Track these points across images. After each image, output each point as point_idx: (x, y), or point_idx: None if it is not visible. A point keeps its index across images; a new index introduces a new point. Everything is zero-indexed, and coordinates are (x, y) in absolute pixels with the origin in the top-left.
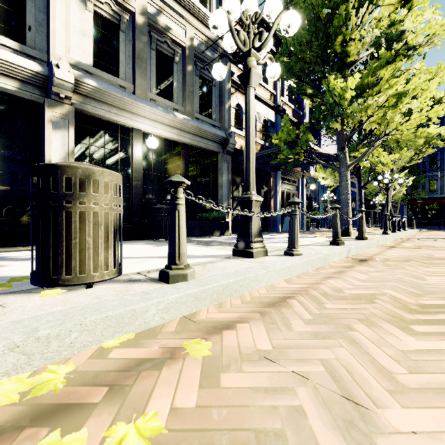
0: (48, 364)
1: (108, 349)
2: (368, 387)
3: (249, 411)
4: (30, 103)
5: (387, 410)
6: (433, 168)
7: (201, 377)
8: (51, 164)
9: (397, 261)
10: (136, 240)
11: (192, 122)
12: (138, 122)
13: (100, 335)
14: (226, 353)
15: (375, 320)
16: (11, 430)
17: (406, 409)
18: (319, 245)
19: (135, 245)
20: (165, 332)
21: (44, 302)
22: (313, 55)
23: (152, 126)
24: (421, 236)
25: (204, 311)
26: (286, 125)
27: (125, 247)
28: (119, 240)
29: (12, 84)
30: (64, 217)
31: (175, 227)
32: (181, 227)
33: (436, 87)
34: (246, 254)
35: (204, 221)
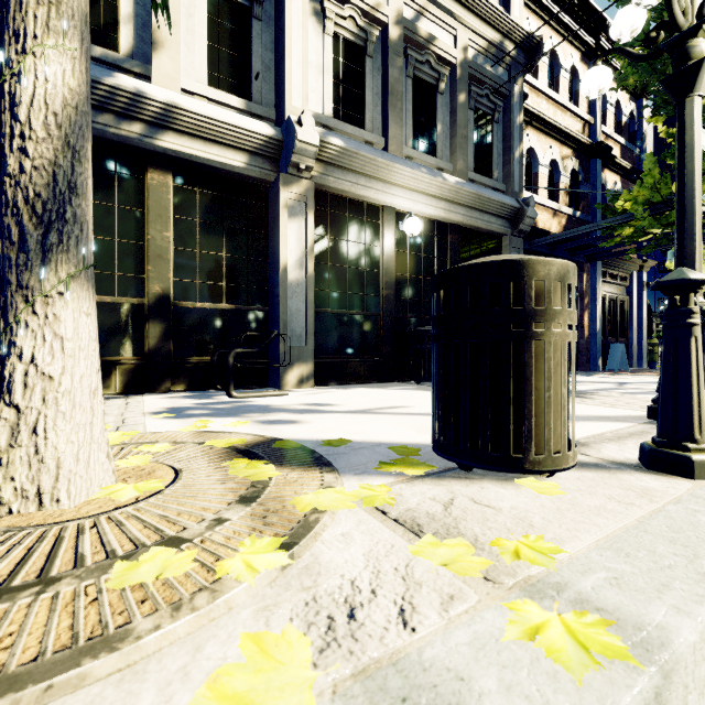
0: None
1: None
2: None
3: None
4: (257, 183)
5: None
6: None
7: None
8: (510, 260)
9: None
10: (389, 383)
11: (469, 186)
12: (393, 196)
13: None
14: None
15: None
16: None
17: None
18: None
19: (407, 391)
20: None
21: (537, 502)
22: None
23: (411, 200)
24: None
25: None
26: (651, 172)
27: (403, 395)
28: (366, 382)
29: (241, 159)
30: (532, 352)
31: (690, 369)
32: (700, 370)
33: None
34: None
35: None
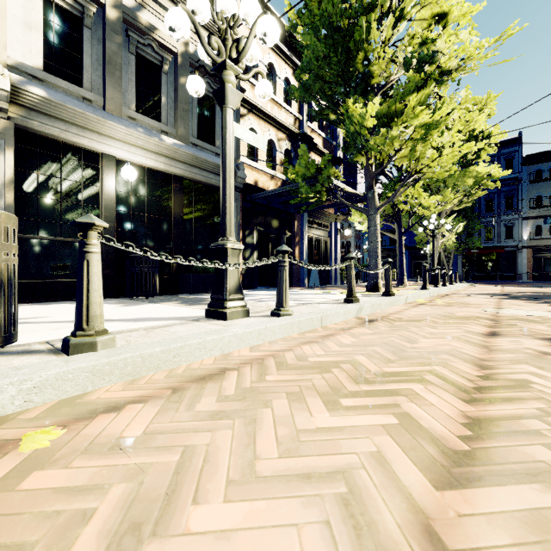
0: None
1: None
2: (211, 478)
3: (20, 521)
4: None
5: (202, 506)
6: (489, 213)
7: (4, 478)
8: None
9: (409, 321)
10: (107, 299)
11: (186, 148)
12: (109, 146)
13: None
14: (73, 444)
15: (307, 394)
16: None
17: (228, 503)
18: (331, 302)
19: None
20: (20, 420)
21: None
22: (334, 74)
23: (130, 152)
24: (466, 292)
25: (104, 389)
26: (303, 157)
27: None
28: None
29: None
30: None
31: (83, 282)
32: (91, 282)
33: (485, 119)
34: (219, 315)
35: (202, 274)
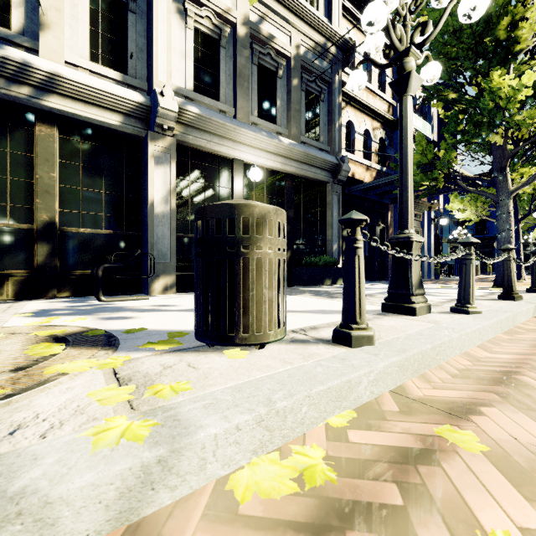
0: (284, 443)
1: (337, 429)
2: None
3: None
4: (132, 138)
5: None
6: None
7: (508, 483)
8: (227, 203)
9: None
10: None
11: (299, 146)
12: (240, 151)
13: (323, 410)
14: (508, 450)
15: None
16: (326, 531)
17: None
18: (483, 299)
19: None
20: (389, 412)
21: (230, 364)
22: (463, 48)
23: (255, 155)
24: None
25: (410, 385)
26: (420, 143)
27: None
28: None
29: (116, 118)
30: (241, 265)
31: (354, 277)
32: (361, 277)
33: None
34: (405, 311)
35: (314, 267)
